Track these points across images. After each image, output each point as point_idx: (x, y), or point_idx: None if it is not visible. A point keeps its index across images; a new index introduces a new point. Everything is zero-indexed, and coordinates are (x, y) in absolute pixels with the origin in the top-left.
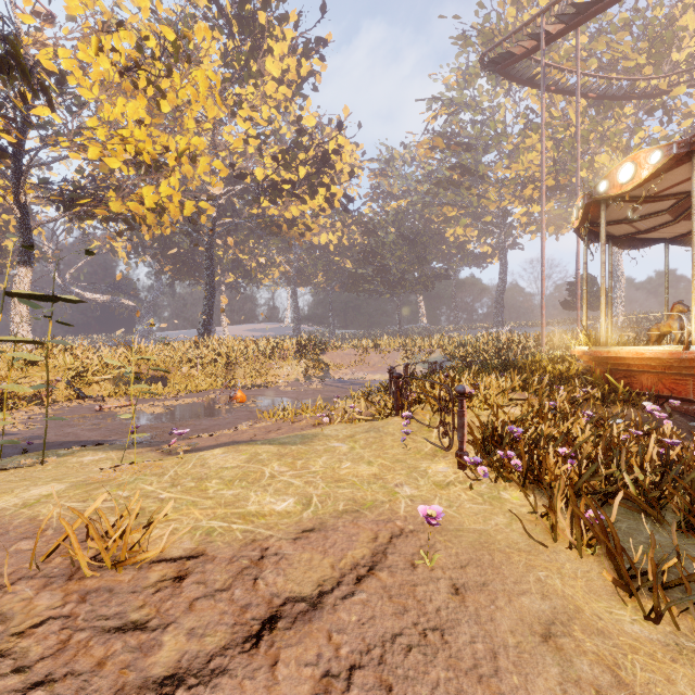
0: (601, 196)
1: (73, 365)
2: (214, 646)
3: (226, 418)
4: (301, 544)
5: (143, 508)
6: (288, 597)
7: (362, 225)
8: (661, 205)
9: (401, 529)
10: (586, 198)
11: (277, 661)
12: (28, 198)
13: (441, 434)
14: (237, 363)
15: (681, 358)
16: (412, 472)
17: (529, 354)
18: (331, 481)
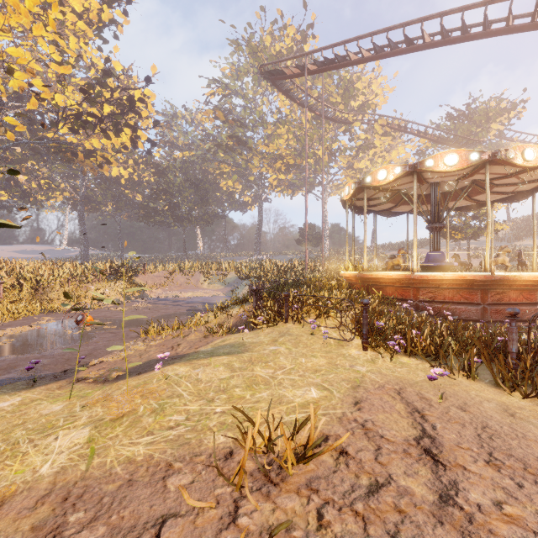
0: (367, 184)
1: None
2: (430, 474)
3: (97, 342)
4: (367, 411)
5: (223, 422)
6: (414, 439)
7: (151, 166)
8: (386, 194)
9: (395, 389)
10: (357, 184)
11: (464, 467)
12: None
13: (343, 331)
14: (48, 287)
15: (409, 278)
16: (346, 358)
17: (299, 275)
18: (313, 372)
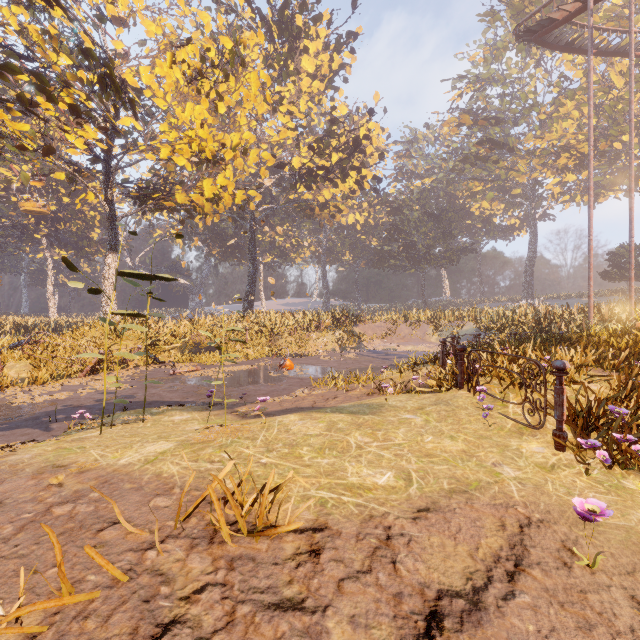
0: None
1: (150, 335)
2: None
3: (281, 384)
4: (423, 525)
5: (251, 472)
6: (440, 590)
7: (387, 204)
8: None
9: (526, 517)
10: None
11: None
12: (114, 195)
13: (527, 411)
14: (279, 334)
15: None
16: (504, 451)
17: (574, 327)
18: (421, 455)
